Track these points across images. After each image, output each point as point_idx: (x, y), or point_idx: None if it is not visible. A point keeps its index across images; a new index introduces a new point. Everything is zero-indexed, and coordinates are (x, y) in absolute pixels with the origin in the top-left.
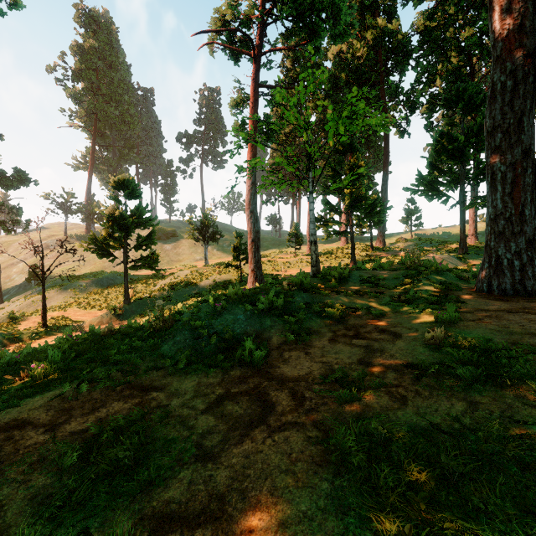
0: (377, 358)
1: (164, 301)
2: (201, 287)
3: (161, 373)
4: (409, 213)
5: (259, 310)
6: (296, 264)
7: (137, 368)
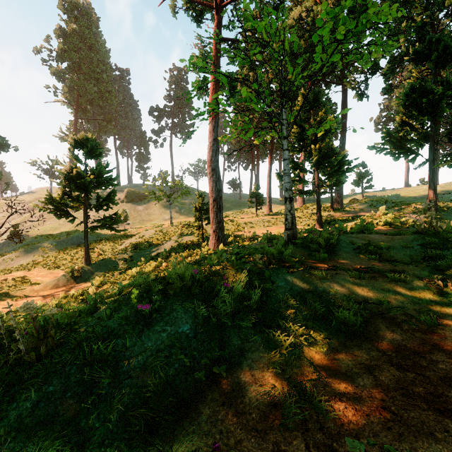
0: None
1: (125, 261)
2: (163, 247)
3: None
4: (360, 176)
5: (218, 314)
6: (257, 224)
7: None
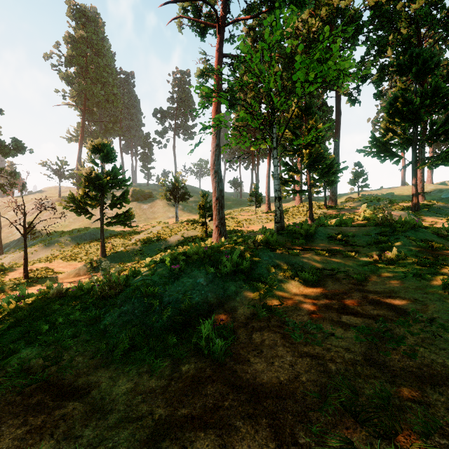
0: (392, 355)
1: (137, 254)
2: (170, 242)
3: (93, 360)
4: (356, 176)
5: (222, 272)
6: (256, 220)
7: (65, 353)
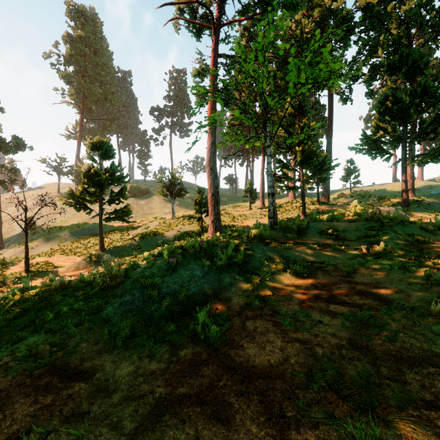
0: (374, 340)
1: (134, 248)
2: (167, 237)
3: (97, 346)
4: (348, 173)
5: (217, 265)
6: (251, 216)
7: (70, 340)
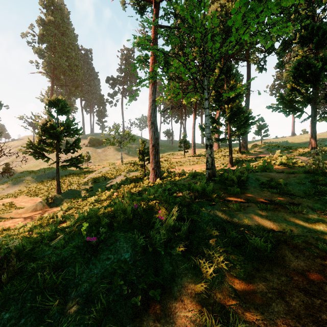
0: None
1: (87, 191)
2: (115, 180)
3: None
4: (259, 128)
5: (154, 243)
6: (185, 163)
7: None
